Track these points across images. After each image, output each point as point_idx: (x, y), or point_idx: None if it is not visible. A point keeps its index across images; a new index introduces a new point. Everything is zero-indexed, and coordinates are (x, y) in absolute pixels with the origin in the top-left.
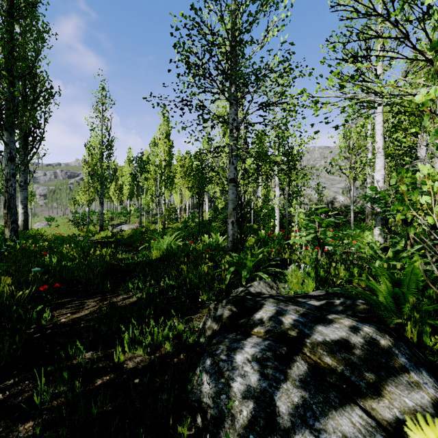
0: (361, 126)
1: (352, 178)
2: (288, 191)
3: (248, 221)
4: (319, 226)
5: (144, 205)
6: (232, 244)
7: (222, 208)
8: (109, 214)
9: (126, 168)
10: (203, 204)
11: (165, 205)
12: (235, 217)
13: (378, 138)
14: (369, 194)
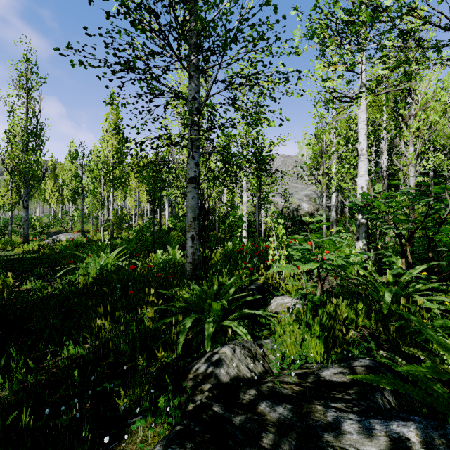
0: (334, 128)
1: (325, 184)
2: (258, 197)
3: (213, 229)
4: (287, 234)
5: (91, 210)
6: (192, 267)
7: (182, 215)
8: (47, 220)
9: (68, 166)
10: (164, 210)
11: (113, 211)
12: (195, 230)
13: (362, 138)
14: (356, 203)
